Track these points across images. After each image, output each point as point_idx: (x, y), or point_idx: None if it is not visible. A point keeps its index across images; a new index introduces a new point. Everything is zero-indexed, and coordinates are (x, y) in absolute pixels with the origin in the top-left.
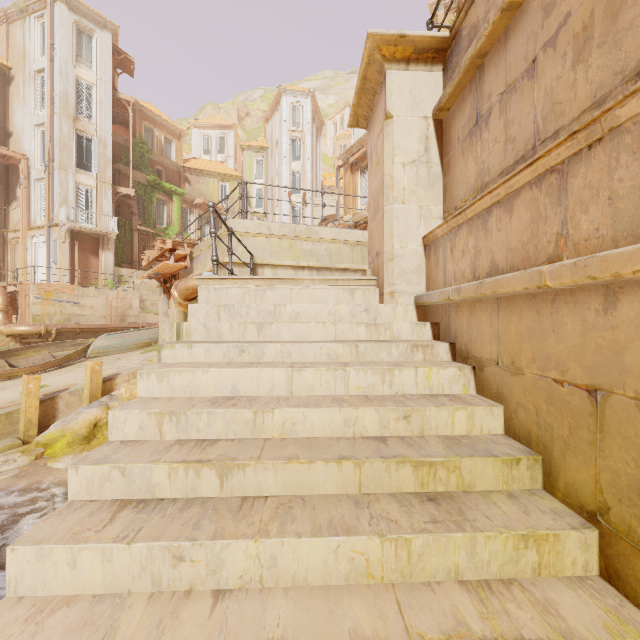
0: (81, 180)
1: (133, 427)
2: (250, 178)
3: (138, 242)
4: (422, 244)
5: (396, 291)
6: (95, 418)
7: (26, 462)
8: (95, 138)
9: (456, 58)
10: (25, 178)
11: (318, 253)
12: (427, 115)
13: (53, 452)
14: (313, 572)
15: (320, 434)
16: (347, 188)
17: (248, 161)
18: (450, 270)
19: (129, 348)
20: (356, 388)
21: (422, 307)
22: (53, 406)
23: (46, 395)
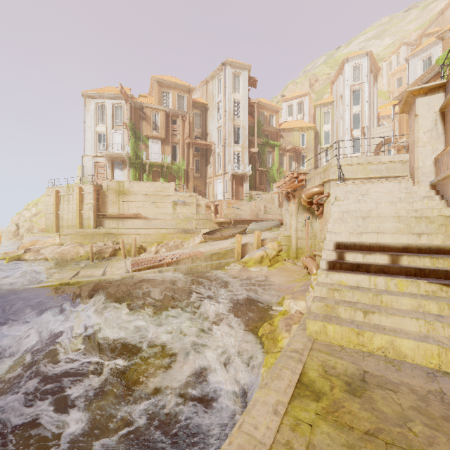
0: (235, 149)
1: (336, 215)
2: (320, 125)
3: (258, 176)
4: (433, 161)
5: (420, 181)
6: (261, 254)
7: (241, 267)
8: (241, 127)
9: (448, 90)
10: (214, 153)
11: (380, 170)
12: (436, 111)
13: (248, 265)
14: (387, 230)
15: (387, 216)
16: (401, 119)
17: (319, 114)
18: (442, 170)
19: (262, 230)
20: (399, 208)
21: (433, 186)
22: (244, 249)
23: (241, 244)
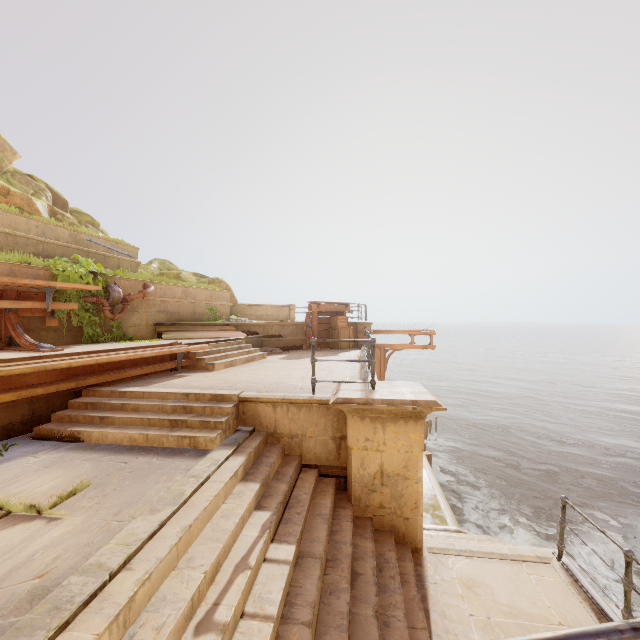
0: None
1: None
2: None
3: None
4: None
5: None
6: None
7: None
8: None
9: None
10: None
11: None
12: None
13: None
14: None
15: None
16: None
17: None
18: None
19: None
20: None
21: None
22: None
23: None
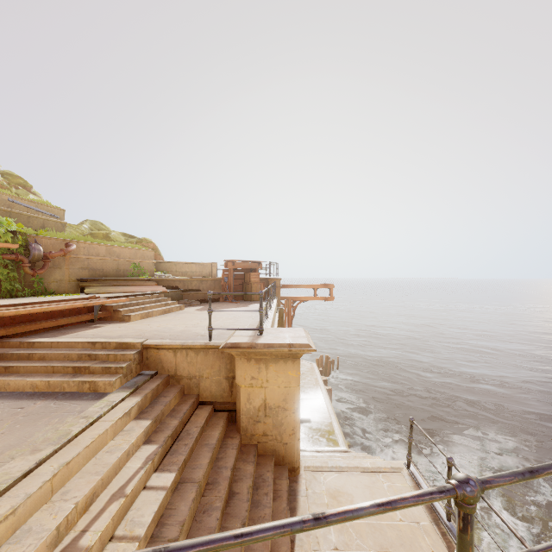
0: None
1: None
2: None
3: None
4: None
5: None
6: None
7: None
8: None
9: None
10: None
11: None
12: None
13: None
14: None
15: None
16: None
17: None
18: None
19: None
20: None
21: None
22: None
23: None
